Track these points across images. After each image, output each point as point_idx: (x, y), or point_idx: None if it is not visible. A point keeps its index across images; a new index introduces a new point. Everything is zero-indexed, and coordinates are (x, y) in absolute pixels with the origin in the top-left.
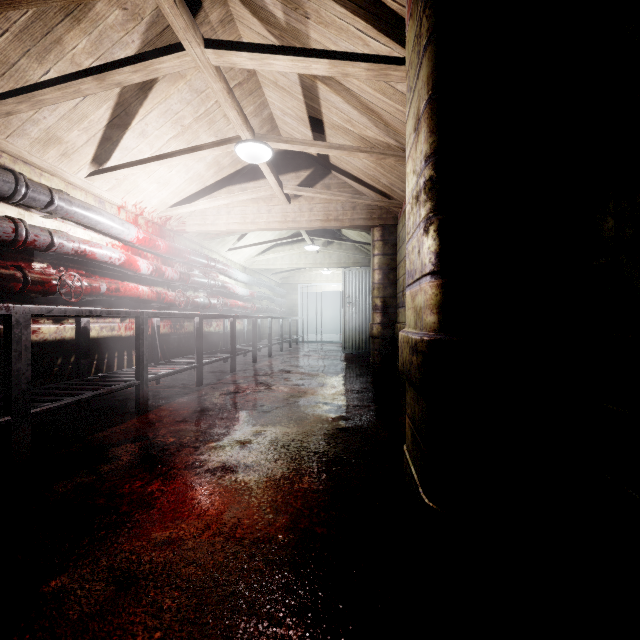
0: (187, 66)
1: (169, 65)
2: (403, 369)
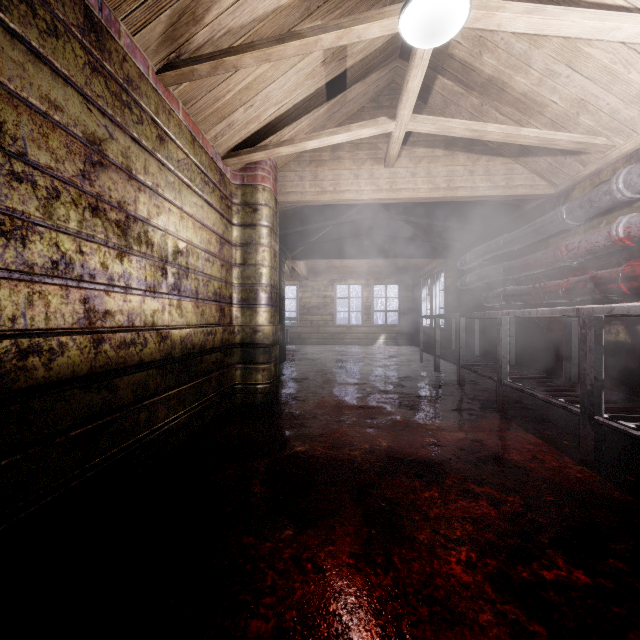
0: (416, 123)
1: (427, 128)
2: (277, 341)
